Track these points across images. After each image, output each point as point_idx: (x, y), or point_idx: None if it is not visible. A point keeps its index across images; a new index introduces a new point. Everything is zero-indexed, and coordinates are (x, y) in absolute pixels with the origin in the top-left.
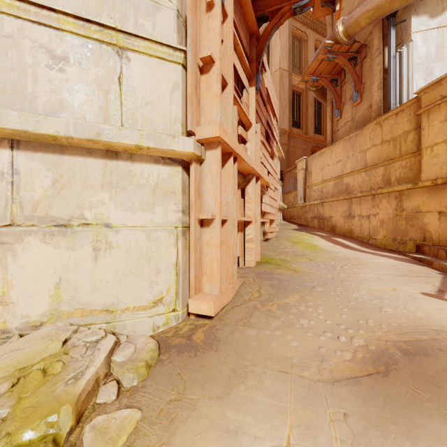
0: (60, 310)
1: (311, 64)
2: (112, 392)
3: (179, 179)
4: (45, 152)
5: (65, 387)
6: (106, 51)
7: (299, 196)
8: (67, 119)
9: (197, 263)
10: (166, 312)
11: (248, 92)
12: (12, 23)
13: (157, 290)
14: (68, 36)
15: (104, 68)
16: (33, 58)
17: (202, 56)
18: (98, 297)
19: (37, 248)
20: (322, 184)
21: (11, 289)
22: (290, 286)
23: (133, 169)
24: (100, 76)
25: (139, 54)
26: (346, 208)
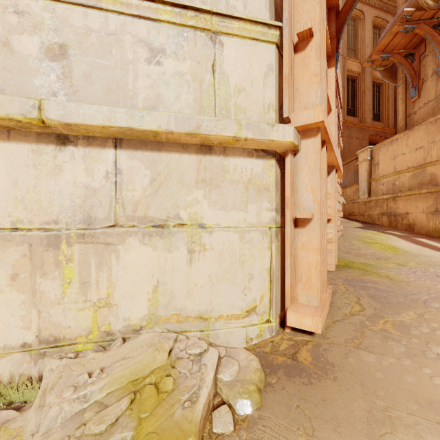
0: (157, 315)
1: (381, 40)
2: (228, 421)
3: (272, 174)
4: (144, 150)
5: (183, 412)
6: (200, 38)
7: (362, 190)
8: (168, 112)
9: (291, 269)
10: (259, 323)
11: (326, 74)
12: (116, 20)
13: (250, 297)
14: (165, 27)
15: (198, 56)
16: (134, 53)
17: (300, 30)
18: (193, 303)
19: (137, 249)
20: (394, 176)
21: (115, 291)
22: (395, 299)
23: (226, 164)
24: (194, 65)
25: (232, 37)
26: (430, 203)
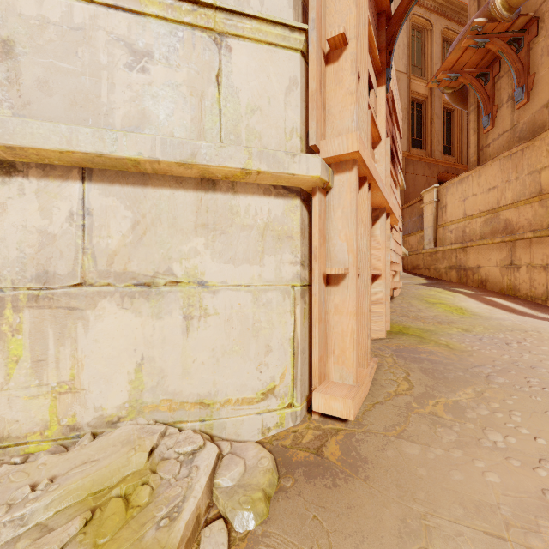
0: (142, 401)
1: (448, 56)
2: (221, 542)
3: (296, 217)
4: (124, 184)
5: (156, 533)
6: (200, 39)
7: (428, 239)
8: (152, 135)
9: (321, 338)
10: (279, 408)
11: (375, 94)
12: (84, 10)
13: (267, 376)
14: (152, 23)
15: (198, 63)
16: (109, 56)
17: (331, 35)
18: (190, 385)
19: (113, 315)
20: (464, 222)
21: (82, 371)
22: (452, 373)
23: (235, 204)
24: (192, 75)
25: (243, 40)
26: (504, 255)
